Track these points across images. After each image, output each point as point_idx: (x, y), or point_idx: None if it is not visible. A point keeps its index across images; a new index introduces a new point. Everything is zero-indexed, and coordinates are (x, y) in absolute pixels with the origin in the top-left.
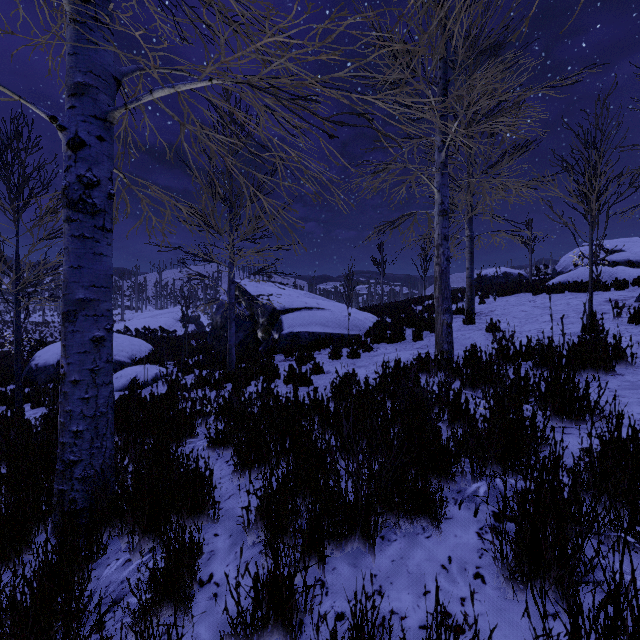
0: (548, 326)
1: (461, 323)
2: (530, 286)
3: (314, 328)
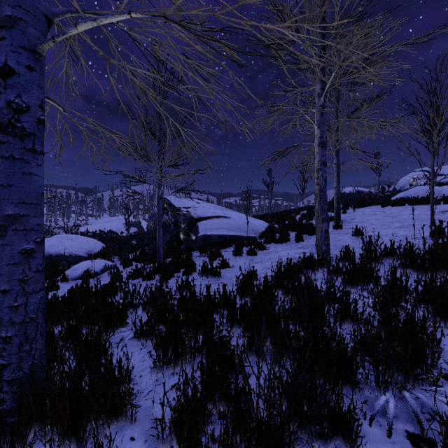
0: (400, 231)
1: (331, 228)
2: (379, 200)
3: (221, 232)
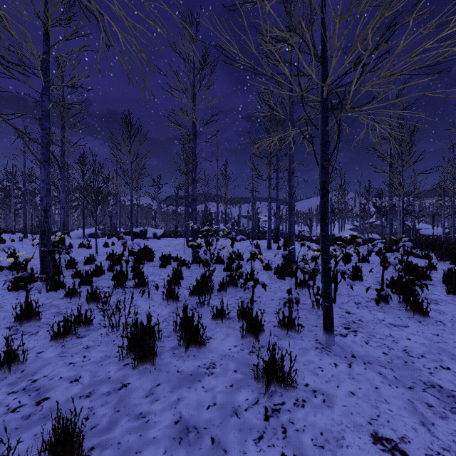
0: None
1: None
2: None
3: (428, 233)
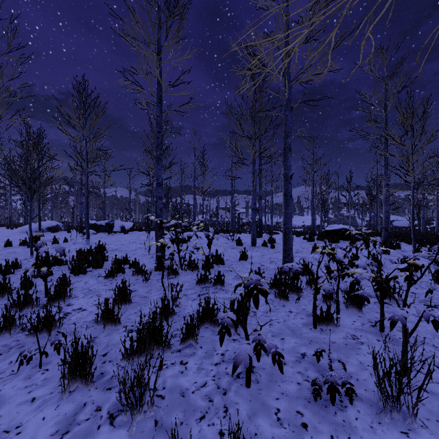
0: None
1: None
2: None
3: (401, 225)
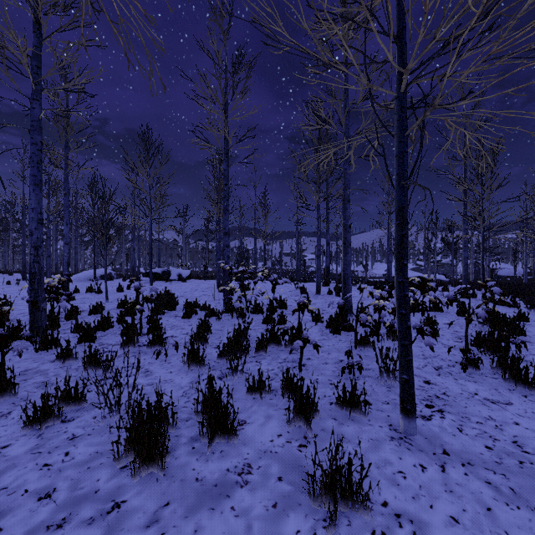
0: None
1: None
2: None
3: (505, 274)
